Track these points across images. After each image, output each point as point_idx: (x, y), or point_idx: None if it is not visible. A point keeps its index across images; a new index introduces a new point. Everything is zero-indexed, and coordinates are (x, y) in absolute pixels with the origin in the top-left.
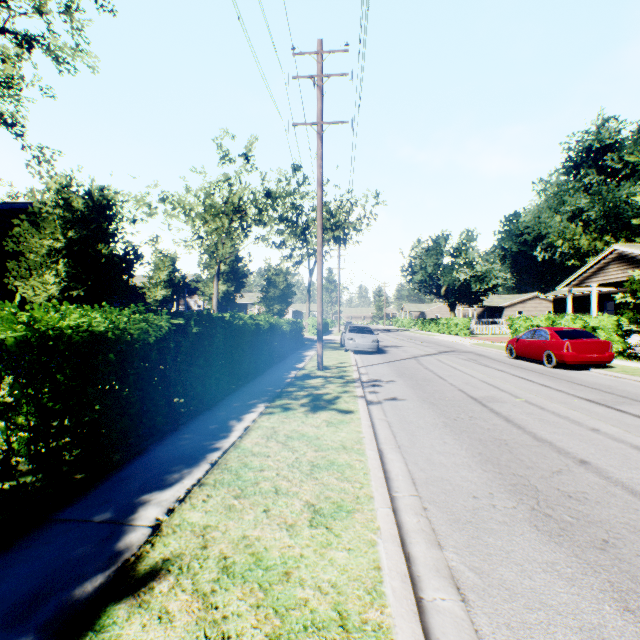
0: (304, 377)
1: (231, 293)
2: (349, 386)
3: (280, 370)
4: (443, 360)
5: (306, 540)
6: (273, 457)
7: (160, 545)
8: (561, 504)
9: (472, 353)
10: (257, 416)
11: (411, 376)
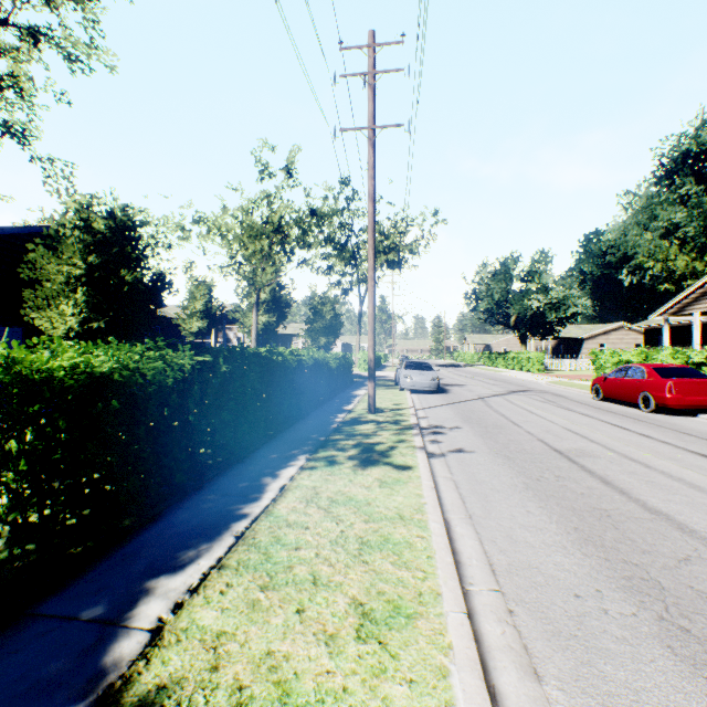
0: (353, 422)
1: (273, 324)
2: (406, 434)
3: (325, 413)
4: (515, 402)
5: (351, 662)
6: (312, 529)
7: (157, 662)
8: (700, 612)
9: (549, 393)
10: (296, 472)
11: (479, 421)
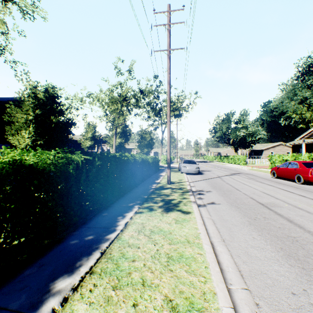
0: (160, 188)
1: (123, 143)
2: (186, 194)
3: (147, 184)
4: (235, 178)
5: None
6: (141, 248)
7: None
8: None
9: (250, 174)
10: (133, 214)
11: (220, 188)
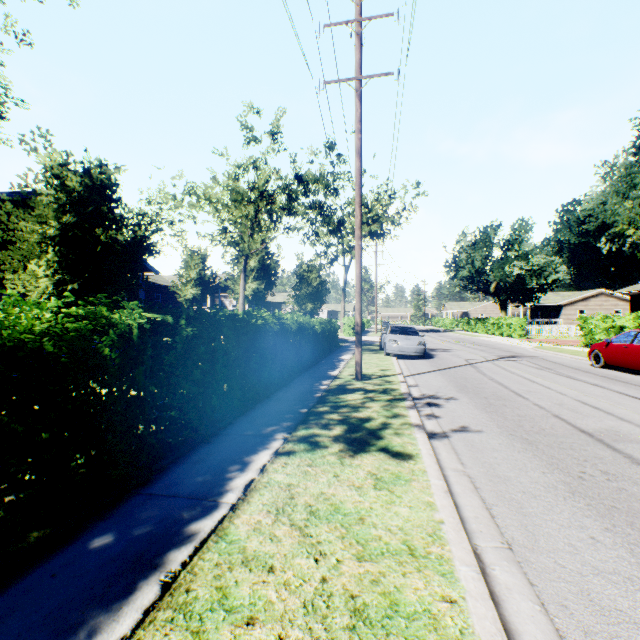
0: (338, 390)
1: (261, 291)
2: (398, 406)
3: (310, 379)
4: (508, 368)
5: None
6: (279, 573)
7: None
8: None
9: (541, 359)
10: (269, 459)
11: (476, 391)
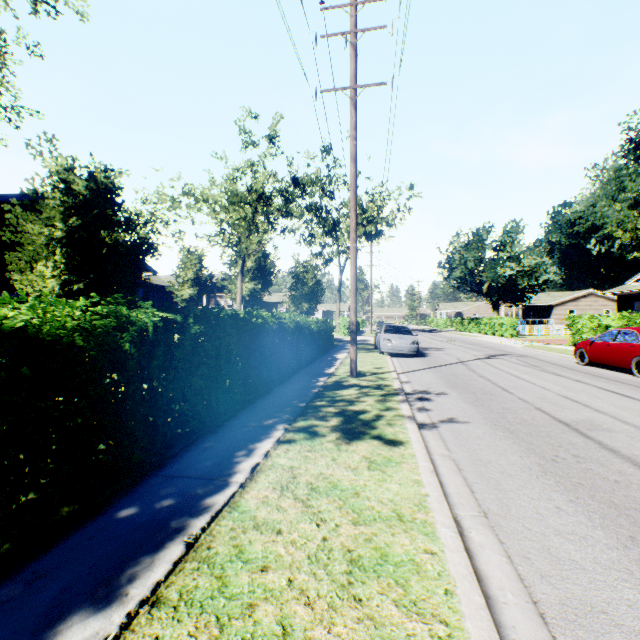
0: (334, 386)
1: (258, 291)
2: (391, 400)
3: (307, 376)
4: (498, 366)
5: None
6: (286, 535)
7: None
8: None
9: (529, 357)
10: (272, 446)
11: (465, 387)
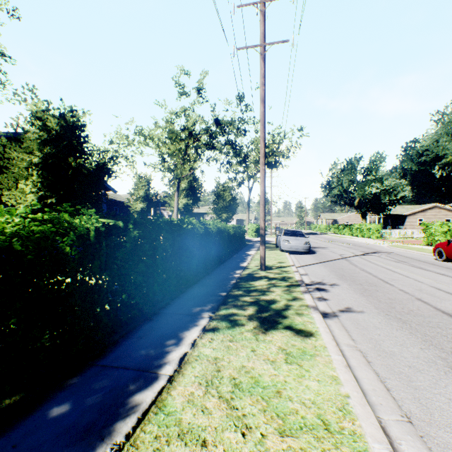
0: (248, 278)
1: (190, 205)
2: (295, 291)
3: (226, 269)
4: (373, 261)
5: None
6: (211, 448)
7: None
8: None
9: (396, 254)
10: (198, 334)
11: (352, 279)
